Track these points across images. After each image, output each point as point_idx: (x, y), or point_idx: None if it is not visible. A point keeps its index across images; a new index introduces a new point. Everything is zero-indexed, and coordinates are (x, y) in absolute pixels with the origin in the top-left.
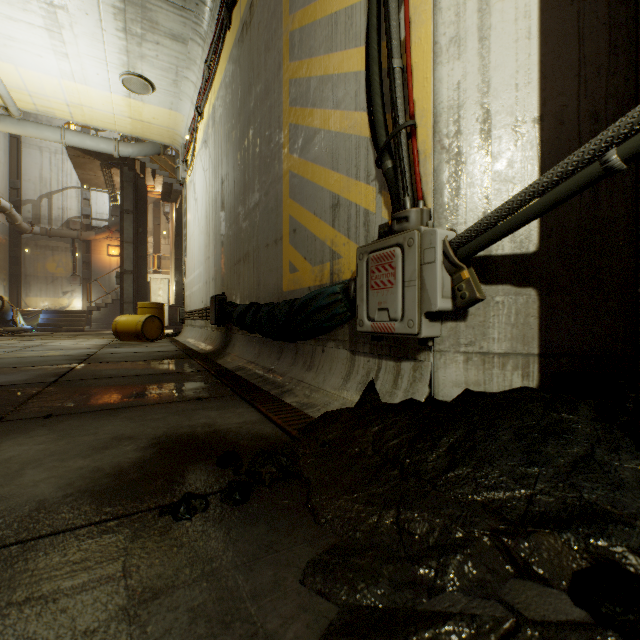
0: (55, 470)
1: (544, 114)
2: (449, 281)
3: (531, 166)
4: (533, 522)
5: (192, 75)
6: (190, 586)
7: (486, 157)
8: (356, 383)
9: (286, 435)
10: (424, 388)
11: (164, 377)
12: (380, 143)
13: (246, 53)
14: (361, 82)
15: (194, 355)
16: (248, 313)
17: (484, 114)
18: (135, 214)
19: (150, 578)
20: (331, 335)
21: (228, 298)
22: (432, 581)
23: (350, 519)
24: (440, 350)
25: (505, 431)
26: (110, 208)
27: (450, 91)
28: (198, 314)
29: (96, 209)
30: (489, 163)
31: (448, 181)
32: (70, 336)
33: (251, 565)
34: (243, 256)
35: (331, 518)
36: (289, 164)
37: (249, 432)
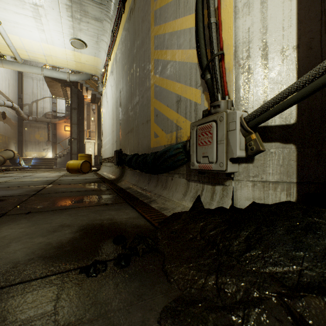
0: (26, 244)
1: (300, 43)
2: (243, 140)
3: (292, 74)
4: (303, 289)
5: (105, 38)
6: (92, 322)
7: (265, 70)
8: (190, 197)
9: (151, 225)
10: (229, 201)
11: (89, 192)
12: (203, 65)
13: (132, 24)
14: (193, 33)
15: (106, 181)
16: (133, 159)
17: (264, 45)
18: (78, 110)
19: (69, 315)
20: (176, 171)
21: (123, 151)
22: (240, 325)
23: (188, 280)
24: (238, 179)
25: (280, 228)
26: (66, 107)
27: (244, 33)
28: (108, 160)
29: (59, 108)
30: (267, 73)
31: (242, 84)
32: (46, 171)
33: (129, 309)
34: (130, 130)
35: (176, 279)
36: (154, 80)
37: (131, 223)
